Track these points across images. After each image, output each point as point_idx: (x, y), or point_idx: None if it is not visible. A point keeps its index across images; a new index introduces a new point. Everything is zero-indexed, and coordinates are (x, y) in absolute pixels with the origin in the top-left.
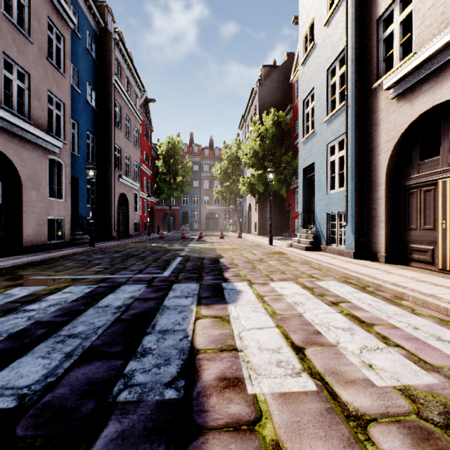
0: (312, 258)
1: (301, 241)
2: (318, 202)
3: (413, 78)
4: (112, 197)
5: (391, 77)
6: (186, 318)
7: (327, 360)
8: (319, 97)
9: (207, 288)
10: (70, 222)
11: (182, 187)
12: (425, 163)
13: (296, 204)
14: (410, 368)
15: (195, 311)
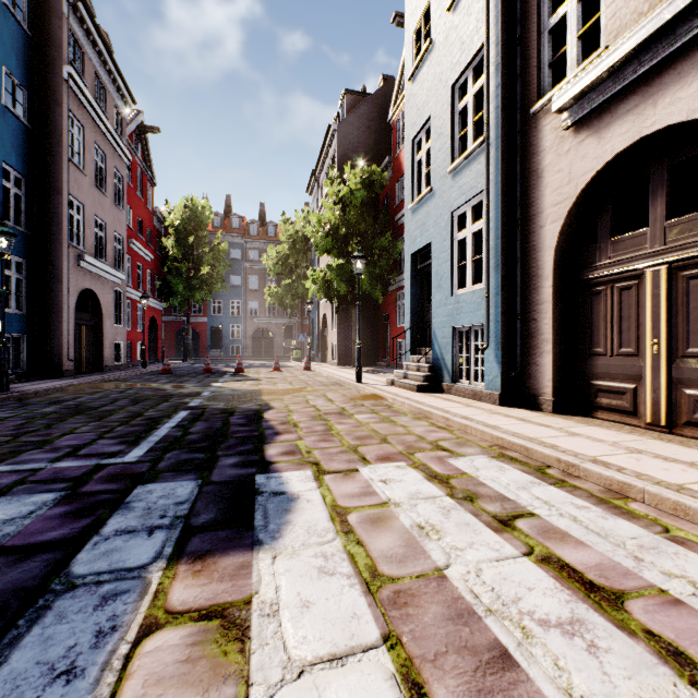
0: (432, 406)
1: (409, 375)
2: (438, 310)
3: (605, 90)
4: (62, 296)
5: (566, 89)
6: (109, 635)
7: None
8: (439, 132)
9: (215, 494)
10: None
11: (210, 284)
12: (620, 241)
13: (398, 315)
14: None
15: (154, 593)
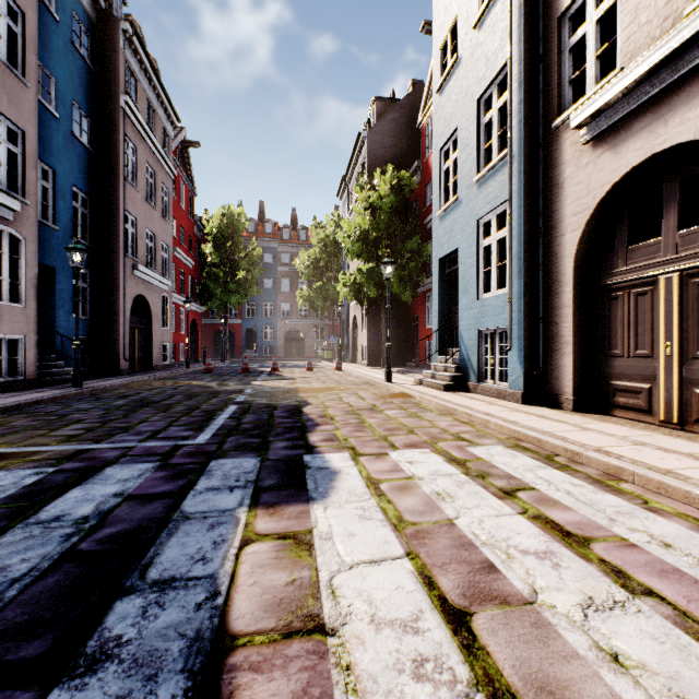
0: (457, 404)
1: (436, 375)
2: (464, 313)
3: (620, 109)
4: (119, 302)
5: (584, 108)
6: (222, 543)
7: (522, 647)
8: (466, 143)
9: (274, 468)
10: (37, 344)
11: (246, 288)
12: (636, 249)
13: (427, 316)
14: (698, 657)
15: (244, 524)
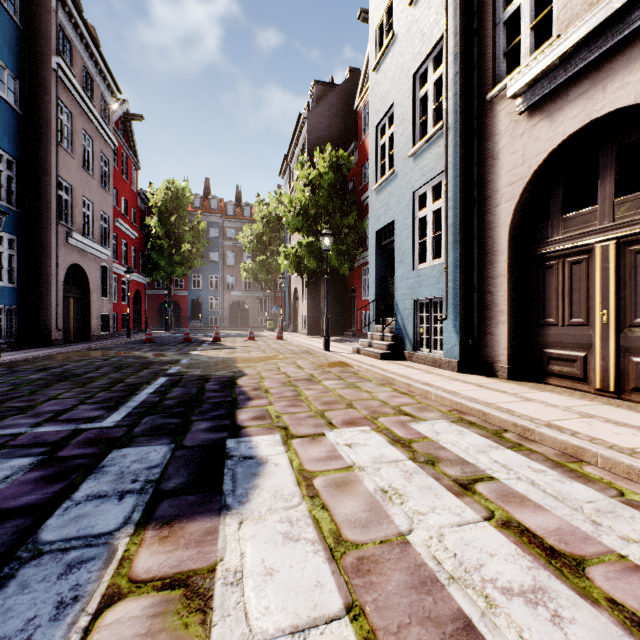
0: (395, 373)
1: (373, 344)
2: (400, 283)
3: (557, 76)
4: (51, 271)
5: (520, 76)
6: (70, 606)
7: None
8: (402, 118)
9: (187, 459)
10: None
11: (190, 260)
12: (571, 218)
13: (363, 288)
14: None
15: (119, 560)
